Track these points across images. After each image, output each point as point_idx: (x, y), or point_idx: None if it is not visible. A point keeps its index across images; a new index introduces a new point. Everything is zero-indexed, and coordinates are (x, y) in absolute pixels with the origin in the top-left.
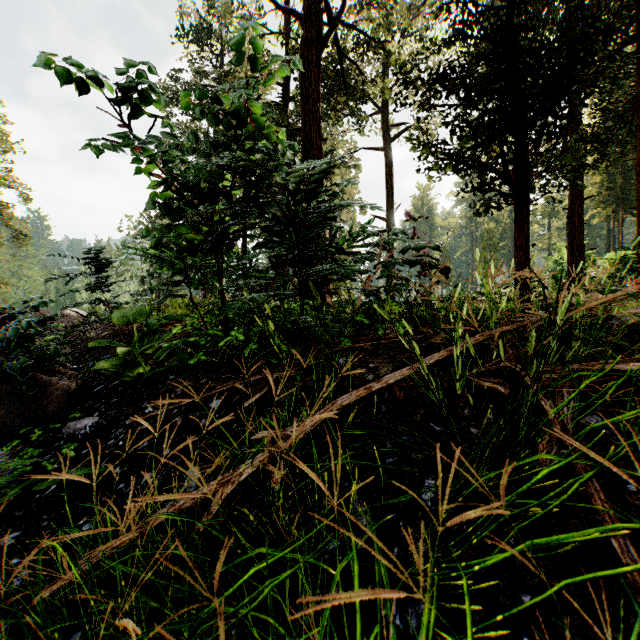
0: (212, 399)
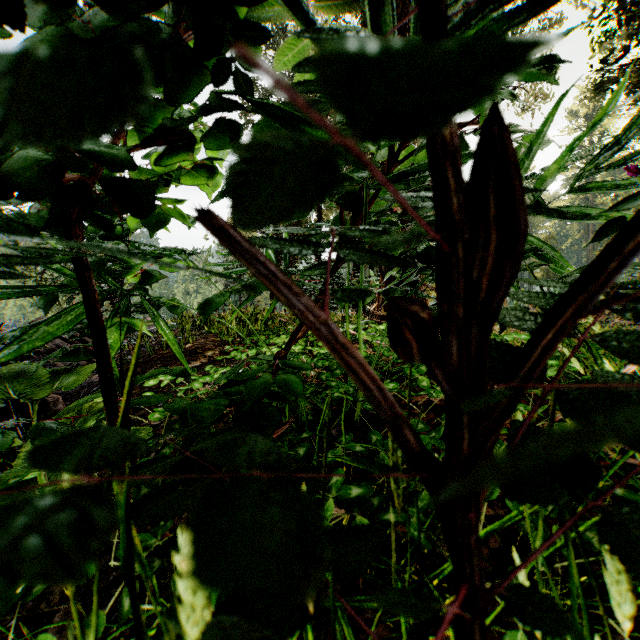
0: None
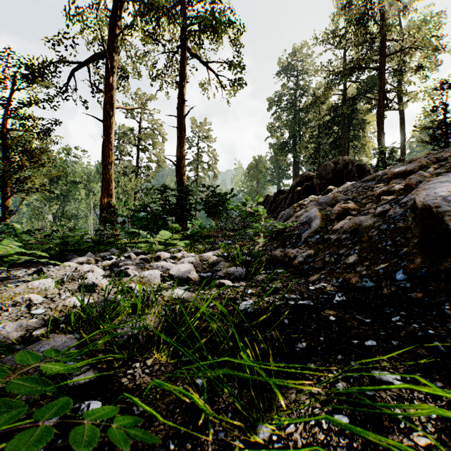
0: None
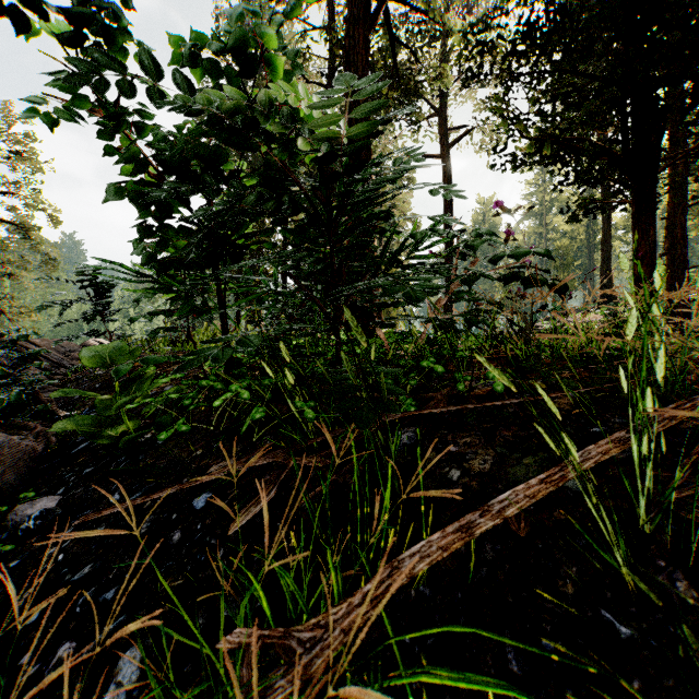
0: (200, 490)
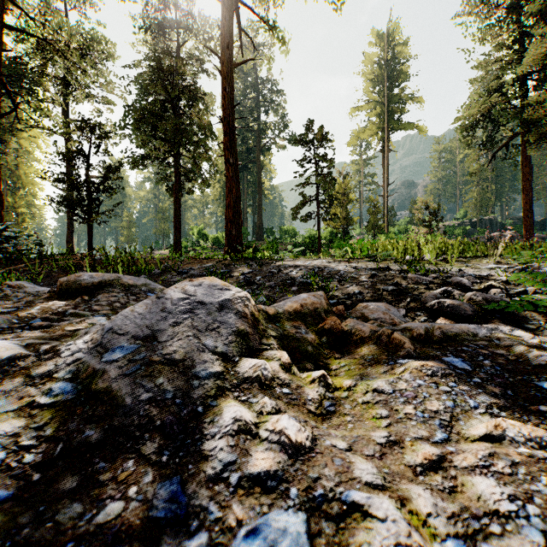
0: None
